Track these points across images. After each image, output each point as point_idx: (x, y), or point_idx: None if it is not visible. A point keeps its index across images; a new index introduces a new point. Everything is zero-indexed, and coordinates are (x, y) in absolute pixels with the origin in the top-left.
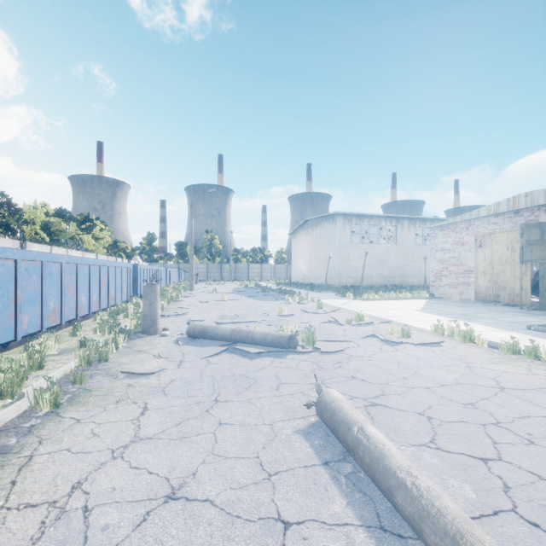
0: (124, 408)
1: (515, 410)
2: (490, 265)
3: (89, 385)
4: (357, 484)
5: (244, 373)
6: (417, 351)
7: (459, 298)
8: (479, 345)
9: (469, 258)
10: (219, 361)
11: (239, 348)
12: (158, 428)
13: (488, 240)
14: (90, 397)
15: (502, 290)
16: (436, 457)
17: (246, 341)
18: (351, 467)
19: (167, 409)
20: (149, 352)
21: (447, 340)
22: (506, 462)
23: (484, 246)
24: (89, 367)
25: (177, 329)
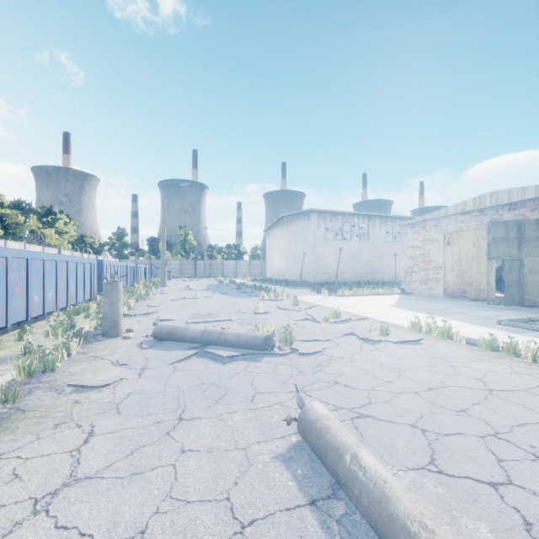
0: (64, 434)
1: (510, 417)
2: (458, 262)
3: (24, 403)
4: (353, 532)
5: (215, 381)
6: (398, 349)
7: (428, 293)
8: (458, 342)
9: (438, 255)
10: (187, 367)
11: (210, 351)
12: (103, 462)
13: (456, 237)
14: (23, 420)
15: (468, 286)
16: (440, 485)
17: (219, 343)
18: (344, 506)
19: (119, 433)
20: (107, 358)
21: (425, 337)
22: (518, 487)
23: (452, 244)
24: (30, 379)
25: (142, 330)
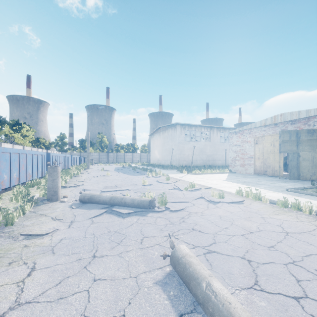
0: (14, 269)
1: (301, 250)
2: (262, 154)
3: None
4: None
5: (117, 229)
6: (230, 207)
7: (245, 172)
8: (264, 202)
9: (250, 150)
10: (100, 220)
11: (115, 210)
12: (39, 290)
13: (261, 140)
14: None
15: (268, 168)
16: (263, 300)
17: (120, 204)
18: None
19: (52, 267)
20: (49, 215)
21: (245, 199)
22: (312, 299)
23: (258, 143)
24: None
25: (73, 196)
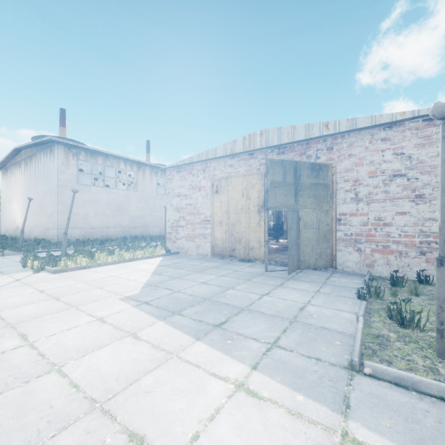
0: None
1: None
2: (227, 214)
3: None
4: None
5: None
6: None
7: (196, 252)
8: None
9: (206, 206)
10: None
11: None
12: None
13: (224, 184)
14: None
15: (237, 243)
16: None
17: None
18: None
19: None
20: None
21: None
22: None
23: (220, 192)
24: None
25: None
